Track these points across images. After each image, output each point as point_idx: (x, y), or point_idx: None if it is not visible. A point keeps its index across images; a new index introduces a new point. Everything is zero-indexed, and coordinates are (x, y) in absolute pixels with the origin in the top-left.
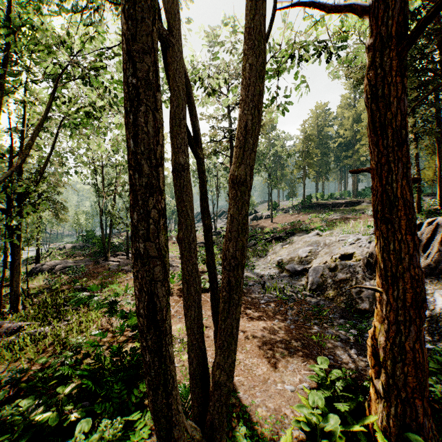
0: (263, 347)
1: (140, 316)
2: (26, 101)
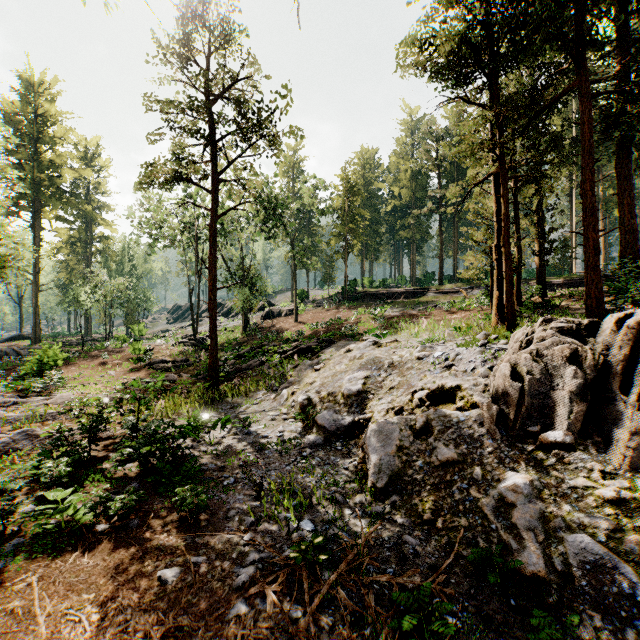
0: None
1: None
2: None
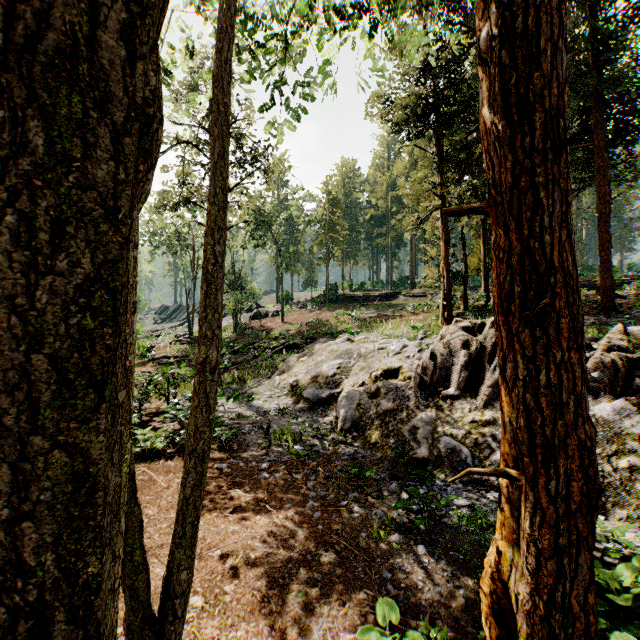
0: (261, 582)
1: None
2: None
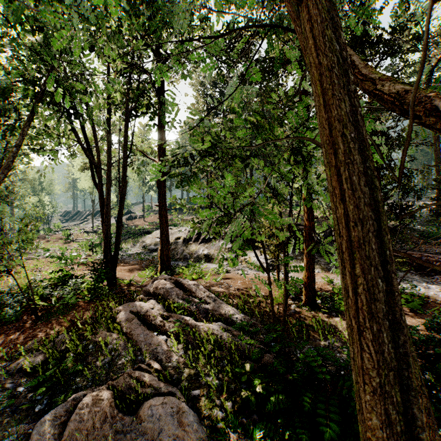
0: (129, 271)
1: (105, 234)
2: None
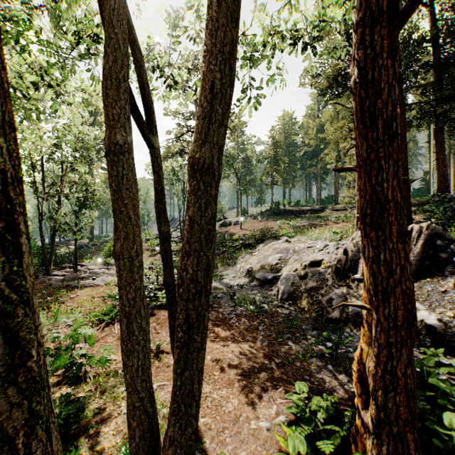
0: (233, 372)
1: None
2: None
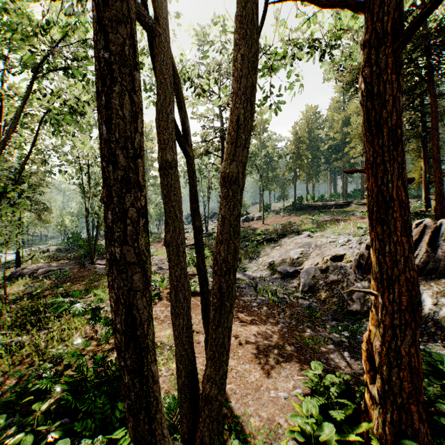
0: (255, 352)
1: (117, 333)
2: (3, 94)
